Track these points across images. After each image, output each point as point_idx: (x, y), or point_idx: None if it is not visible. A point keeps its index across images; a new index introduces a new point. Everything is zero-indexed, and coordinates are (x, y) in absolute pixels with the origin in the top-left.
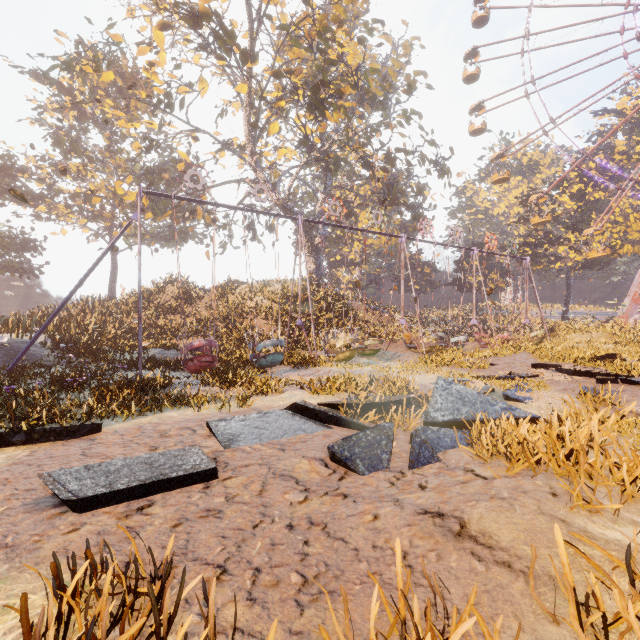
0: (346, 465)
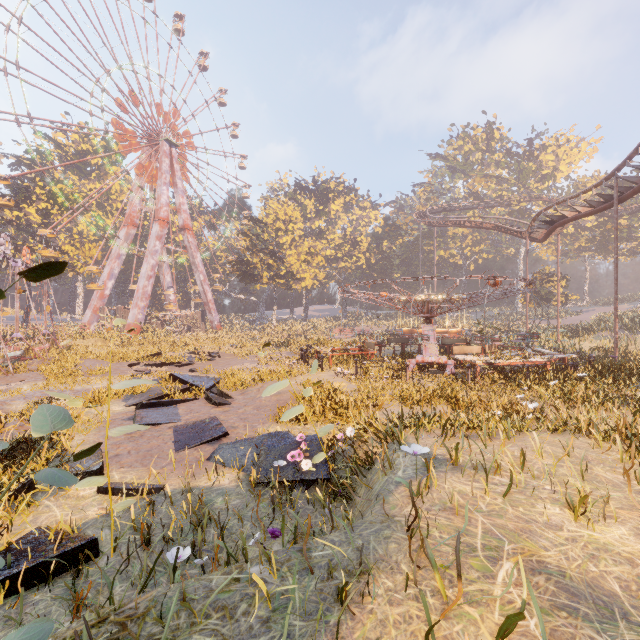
0: (226, 404)
